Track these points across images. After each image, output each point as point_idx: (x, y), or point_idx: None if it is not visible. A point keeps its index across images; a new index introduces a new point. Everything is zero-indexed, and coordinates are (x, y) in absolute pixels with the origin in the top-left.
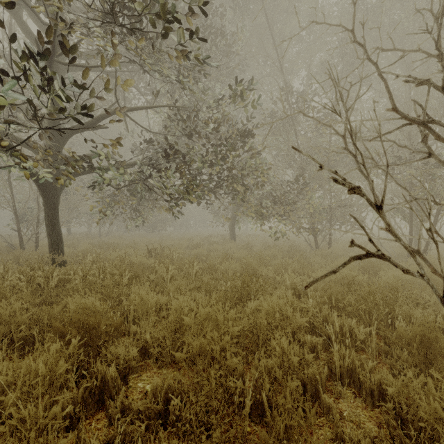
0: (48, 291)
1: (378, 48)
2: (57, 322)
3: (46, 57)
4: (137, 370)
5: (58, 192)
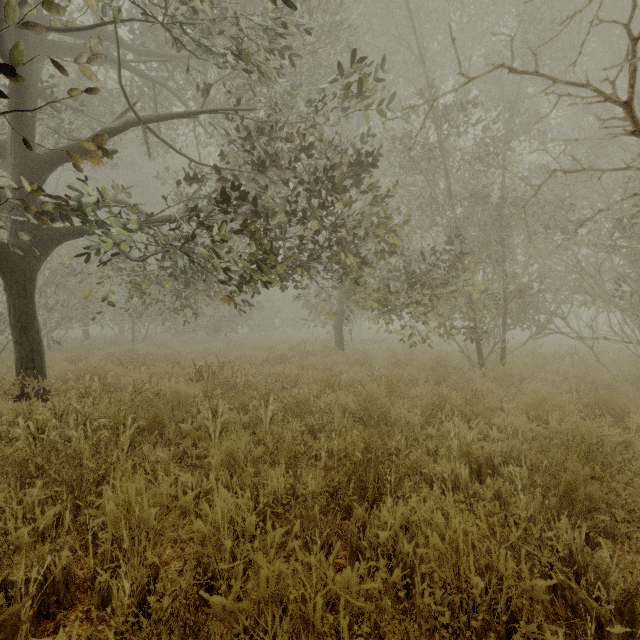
0: None
1: None
2: None
3: None
4: None
5: (33, 267)
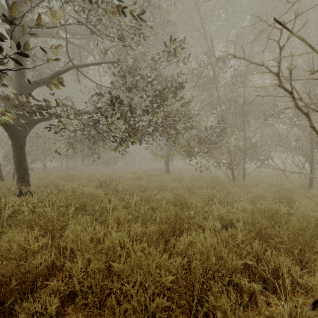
0: (0, 221)
1: None
2: None
3: None
4: None
5: (24, 135)
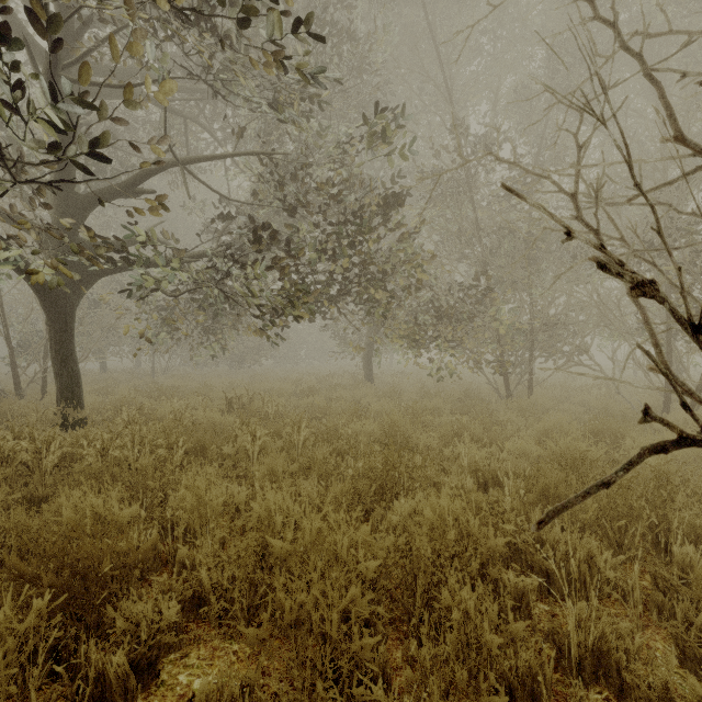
0: (40, 476)
1: (637, 31)
2: (15, 558)
3: (13, 44)
4: (179, 645)
5: (73, 302)
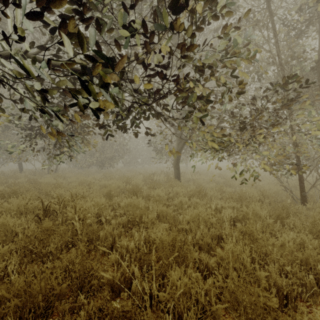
0: None
1: None
2: None
3: None
4: None
5: None
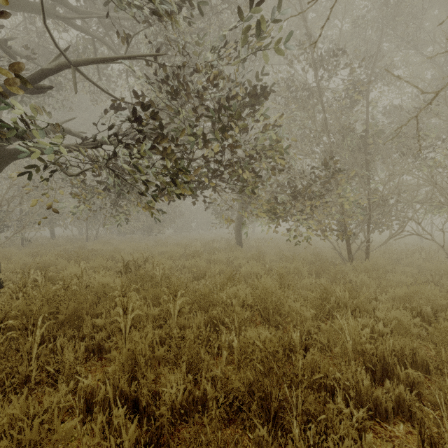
0: None
1: None
2: None
3: None
4: None
5: None
